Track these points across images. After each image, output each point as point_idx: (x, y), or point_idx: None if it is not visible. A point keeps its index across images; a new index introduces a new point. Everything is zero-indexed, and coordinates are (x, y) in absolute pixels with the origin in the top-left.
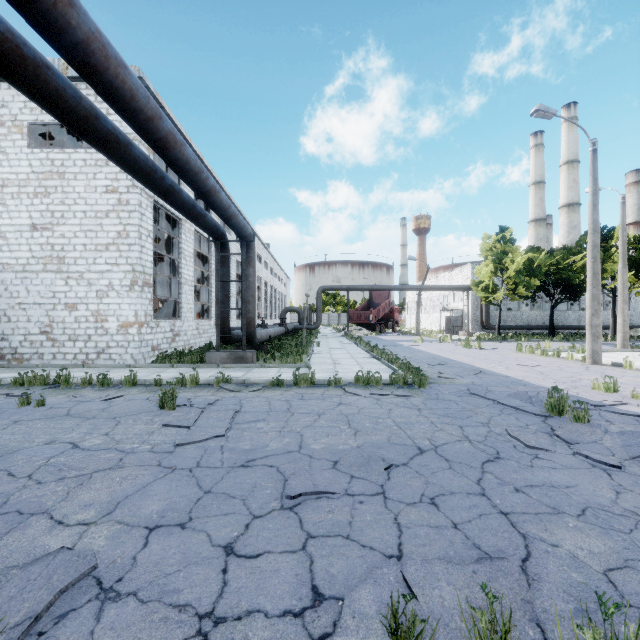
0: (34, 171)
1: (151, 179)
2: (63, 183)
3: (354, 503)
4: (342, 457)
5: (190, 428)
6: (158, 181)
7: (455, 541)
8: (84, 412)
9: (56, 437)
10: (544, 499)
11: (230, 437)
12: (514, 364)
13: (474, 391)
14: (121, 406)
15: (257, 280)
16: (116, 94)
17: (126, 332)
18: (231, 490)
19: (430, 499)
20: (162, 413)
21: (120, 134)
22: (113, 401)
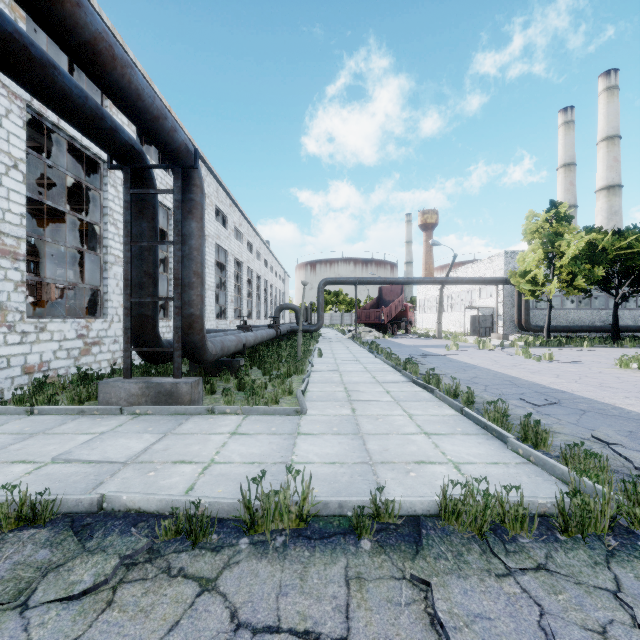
0: None
1: None
2: None
3: None
4: None
5: None
6: None
7: None
8: None
9: None
10: None
11: None
12: None
13: None
14: None
15: (248, 273)
16: None
17: None
18: None
19: None
20: None
21: None
22: None
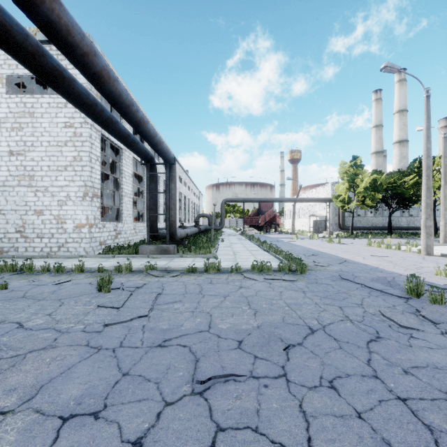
0: (11, 111)
1: (92, 111)
2: (33, 120)
3: (259, 387)
4: (245, 337)
5: (119, 309)
6: (98, 113)
7: (363, 435)
8: (37, 294)
9: (7, 317)
10: (434, 382)
11: (151, 317)
12: (368, 255)
13: (344, 276)
14: (68, 289)
15: (179, 195)
16: (53, 28)
17: (80, 231)
18: (147, 372)
19: (329, 382)
20: (99, 295)
21: (64, 71)
22: (63, 285)
